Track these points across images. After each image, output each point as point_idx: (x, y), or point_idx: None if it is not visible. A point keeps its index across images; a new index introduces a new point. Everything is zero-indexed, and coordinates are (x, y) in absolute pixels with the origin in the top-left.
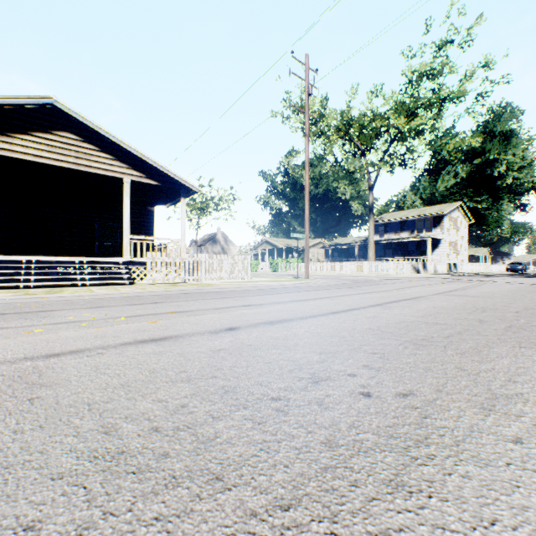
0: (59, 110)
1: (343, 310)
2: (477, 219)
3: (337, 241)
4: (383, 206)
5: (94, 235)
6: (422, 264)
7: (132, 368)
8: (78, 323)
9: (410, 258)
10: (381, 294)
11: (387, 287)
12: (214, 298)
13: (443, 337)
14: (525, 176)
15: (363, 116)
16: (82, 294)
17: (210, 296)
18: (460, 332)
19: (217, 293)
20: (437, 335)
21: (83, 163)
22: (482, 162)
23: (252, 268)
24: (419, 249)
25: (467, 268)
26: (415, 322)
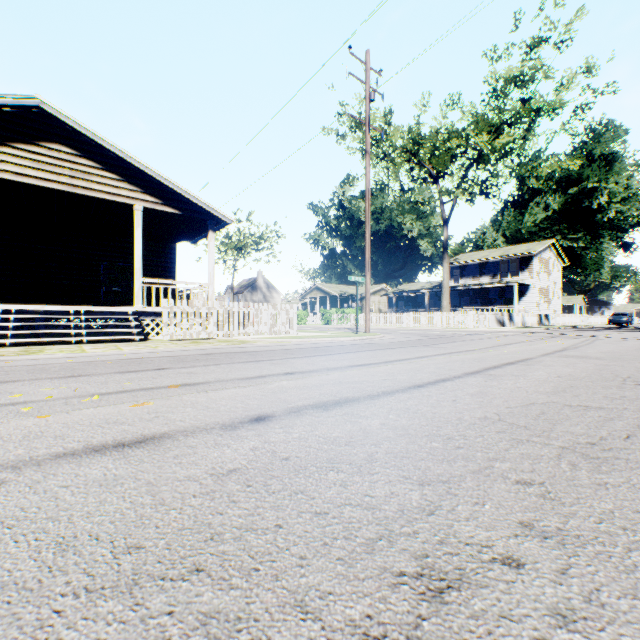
0: (47, 115)
1: (430, 381)
2: (572, 261)
3: (402, 288)
4: (458, 245)
5: (99, 279)
6: (508, 315)
7: (30, 532)
8: (19, 407)
9: (492, 308)
10: (472, 355)
11: (474, 345)
12: (245, 361)
13: (621, 437)
14: (629, 209)
15: (435, 134)
16: (67, 355)
17: (240, 359)
18: (639, 425)
19: (250, 354)
20: (608, 433)
21: (80, 185)
22: (579, 191)
23: (300, 320)
24: (502, 297)
25: (561, 320)
26: (551, 403)
